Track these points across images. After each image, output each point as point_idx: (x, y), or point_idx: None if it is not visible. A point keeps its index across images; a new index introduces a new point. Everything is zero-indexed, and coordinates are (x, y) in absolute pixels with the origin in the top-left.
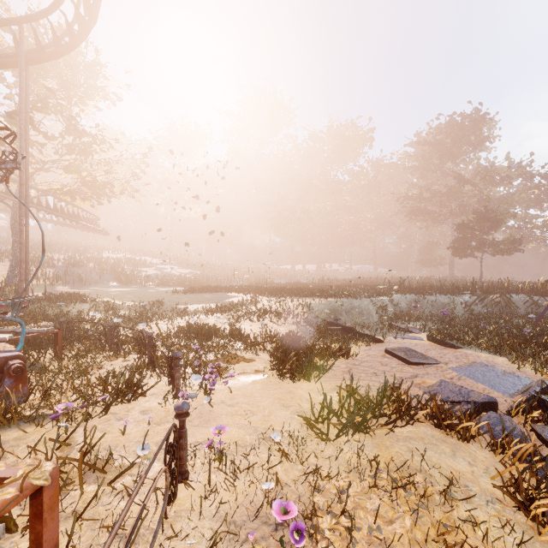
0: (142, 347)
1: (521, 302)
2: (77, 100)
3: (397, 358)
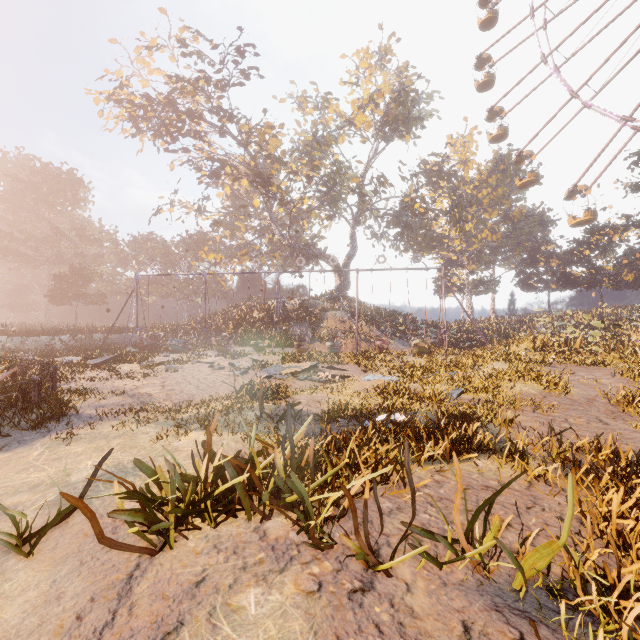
0: None
1: (98, 337)
2: None
3: None
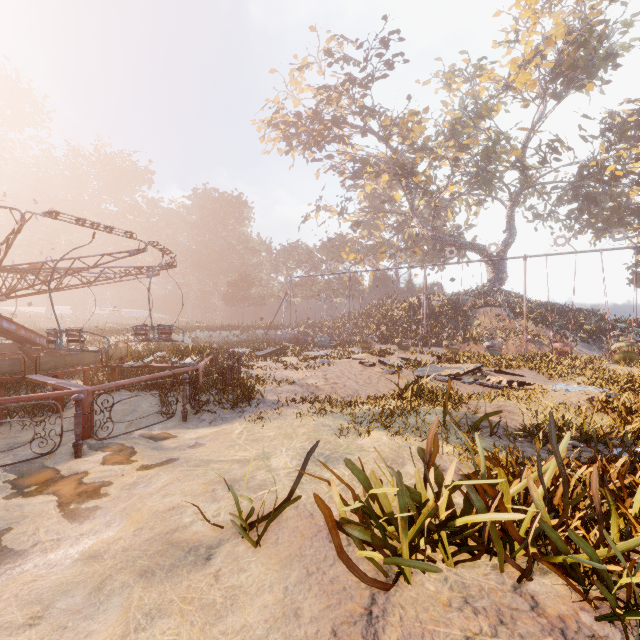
0: None
1: (260, 333)
2: None
3: None
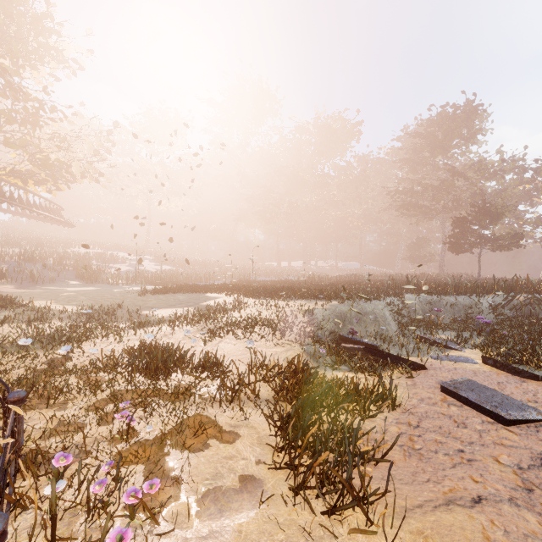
0: (7, 418)
1: None
2: (23, 60)
3: (472, 406)
